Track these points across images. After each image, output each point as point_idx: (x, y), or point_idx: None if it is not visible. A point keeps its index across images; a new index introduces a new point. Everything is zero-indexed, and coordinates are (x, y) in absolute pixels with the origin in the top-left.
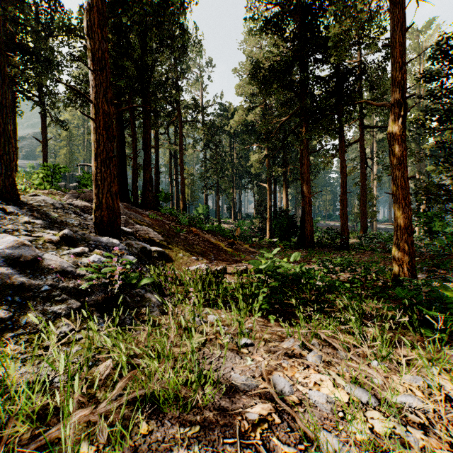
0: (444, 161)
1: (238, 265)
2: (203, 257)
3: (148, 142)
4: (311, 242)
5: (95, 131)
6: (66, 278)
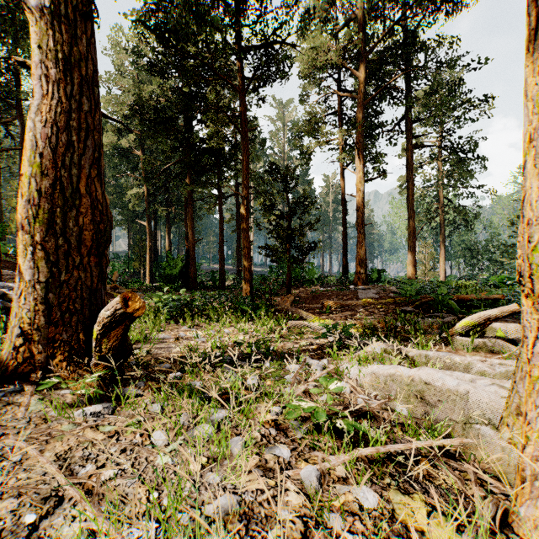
0: (271, 231)
1: None
2: None
3: None
4: (194, 284)
5: None
6: None
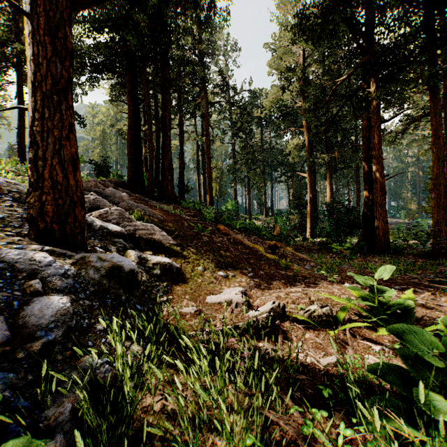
0: None
1: (295, 289)
2: (235, 273)
3: (167, 121)
4: (384, 245)
5: (30, 38)
6: None
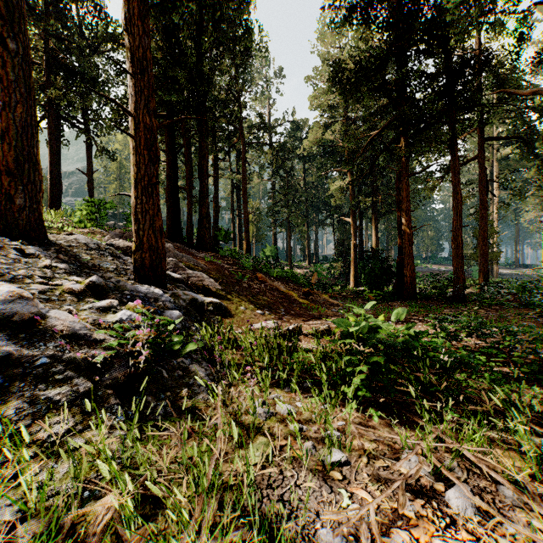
0: None
1: (316, 322)
2: (271, 312)
3: (204, 169)
4: (411, 292)
5: (134, 151)
6: (76, 346)
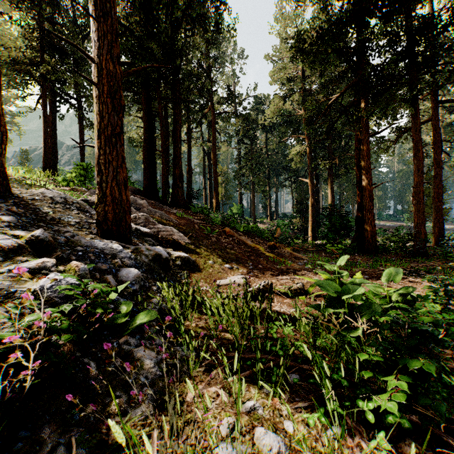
0: None
1: (285, 277)
2: (238, 266)
3: (177, 134)
4: (372, 246)
5: (97, 99)
6: None
